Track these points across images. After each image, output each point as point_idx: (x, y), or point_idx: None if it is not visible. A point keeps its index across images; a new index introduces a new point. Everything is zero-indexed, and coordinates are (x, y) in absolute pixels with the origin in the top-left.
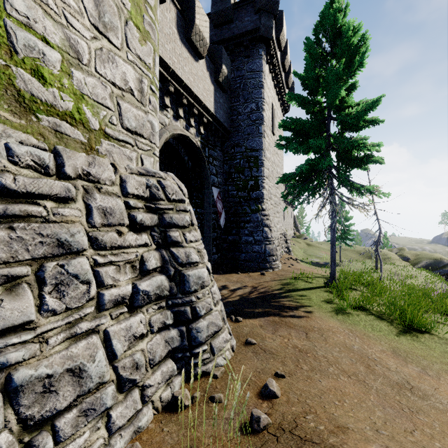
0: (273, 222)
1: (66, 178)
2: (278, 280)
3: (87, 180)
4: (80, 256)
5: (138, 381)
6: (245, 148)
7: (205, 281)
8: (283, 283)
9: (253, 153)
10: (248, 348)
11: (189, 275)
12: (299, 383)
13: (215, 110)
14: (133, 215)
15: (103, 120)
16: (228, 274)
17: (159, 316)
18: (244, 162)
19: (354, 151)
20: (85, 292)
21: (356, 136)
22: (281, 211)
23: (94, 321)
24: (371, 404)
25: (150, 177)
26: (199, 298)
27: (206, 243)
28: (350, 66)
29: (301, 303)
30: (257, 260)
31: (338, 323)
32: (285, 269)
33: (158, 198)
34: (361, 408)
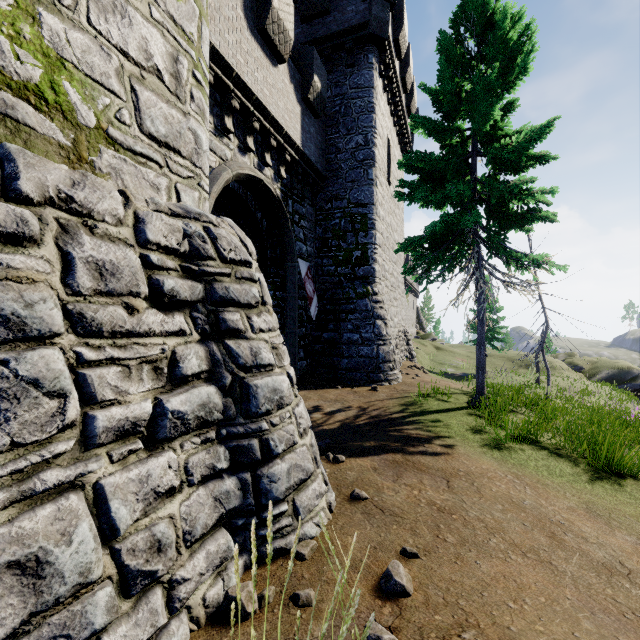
0: (389, 313)
1: (22, 202)
2: (399, 398)
3: (67, 211)
4: (48, 346)
5: (160, 574)
6: (347, 201)
7: (284, 397)
8: (405, 403)
9: (359, 209)
10: (355, 507)
11: (257, 386)
12: (443, 567)
13: (303, 144)
14: (157, 279)
15: (103, 112)
16: (322, 390)
17: (205, 455)
18: (346, 223)
19: (513, 202)
20: (56, 414)
21: (518, 178)
22: (399, 298)
23: (73, 467)
24: (569, 605)
25: (192, 220)
26: (274, 425)
27: (289, 343)
28: (507, 74)
29: (435, 432)
30: (366, 369)
31: (495, 464)
32: (408, 382)
33: (204, 255)
34: (555, 614)
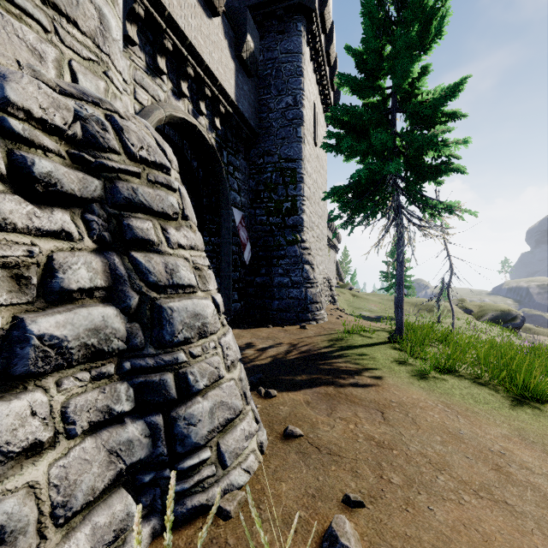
0: (315, 260)
1: None
2: (326, 334)
3: None
4: None
5: None
6: (278, 157)
7: (208, 324)
8: (332, 339)
9: (289, 164)
10: (288, 446)
11: (172, 309)
12: (393, 518)
13: (237, 99)
14: (22, 156)
15: None
16: (255, 329)
17: (97, 395)
18: (277, 177)
19: (430, 153)
20: None
21: (435, 129)
22: (324, 249)
23: None
24: None
25: (89, 105)
26: (194, 356)
27: (223, 285)
28: (423, 37)
29: (363, 365)
30: (296, 309)
31: (424, 394)
32: (333, 321)
33: (104, 145)
34: None
